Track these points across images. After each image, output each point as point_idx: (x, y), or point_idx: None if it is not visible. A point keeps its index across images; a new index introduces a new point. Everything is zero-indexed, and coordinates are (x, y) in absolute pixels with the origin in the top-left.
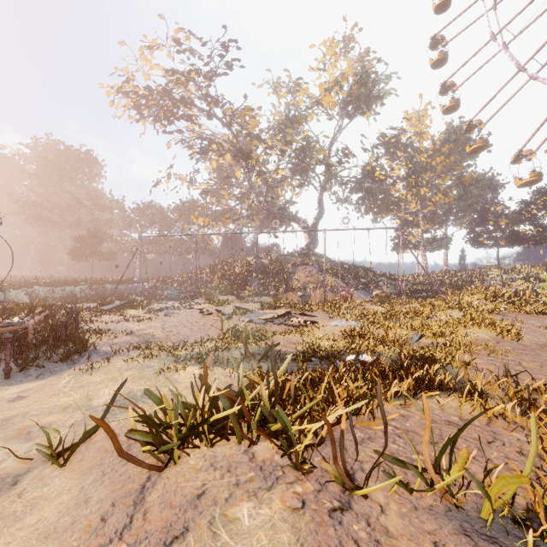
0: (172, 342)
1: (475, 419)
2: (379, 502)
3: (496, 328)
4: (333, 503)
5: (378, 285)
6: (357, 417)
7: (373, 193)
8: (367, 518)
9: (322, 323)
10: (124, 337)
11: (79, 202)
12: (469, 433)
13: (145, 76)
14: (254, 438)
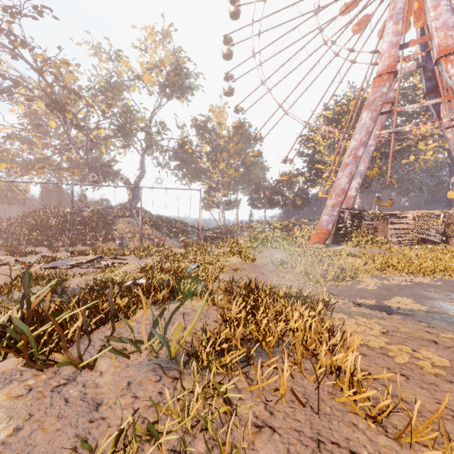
0: None
1: (183, 303)
2: (102, 370)
3: (243, 256)
4: (60, 382)
5: (188, 234)
6: (117, 323)
7: (186, 162)
8: (85, 383)
9: (129, 264)
10: None
11: None
12: (192, 317)
13: None
14: (1, 358)
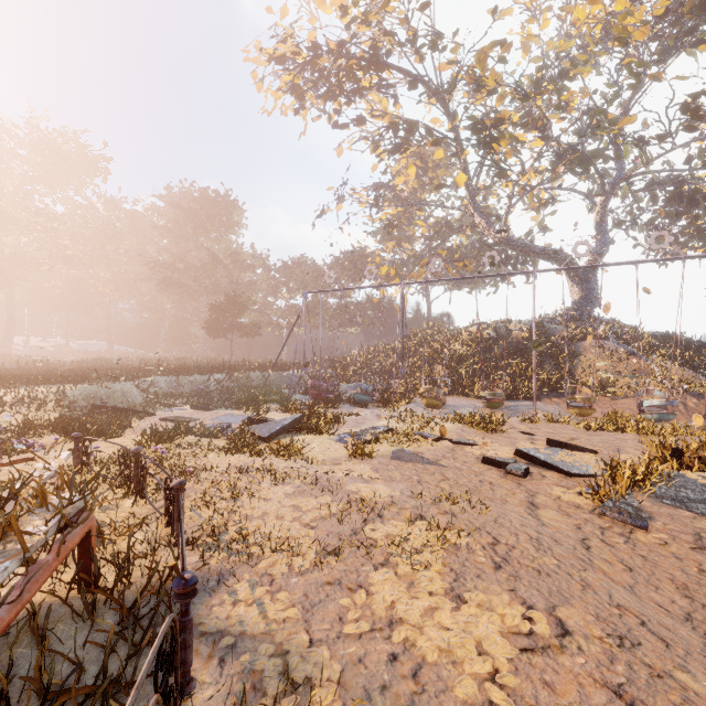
0: None
1: None
2: None
3: None
4: None
5: None
6: None
7: None
8: None
9: None
10: None
11: (215, 260)
12: None
13: (312, 21)
14: None
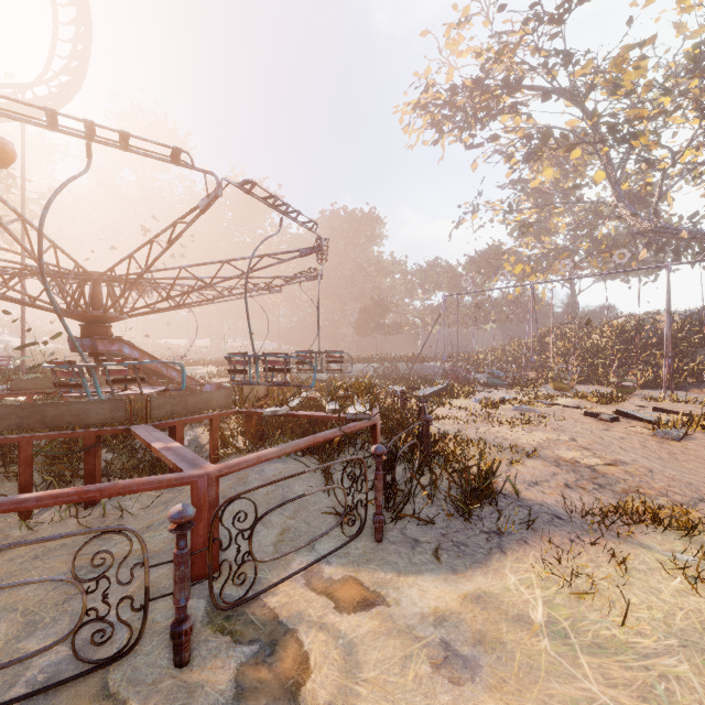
0: (676, 500)
1: None
2: None
3: None
4: None
5: None
6: None
7: None
8: None
9: None
10: (526, 461)
11: (362, 270)
12: None
13: (450, 71)
14: None
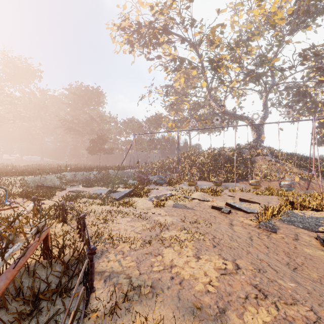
0: None
1: None
2: None
3: None
4: None
5: None
6: None
7: (311, 95)
8: None
9: None
10: None
11: (92, 119)
12: None
13: (137, 12)
14: None
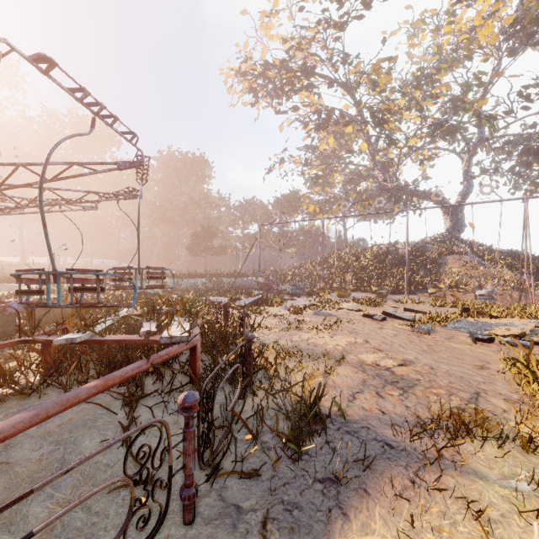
0: (463, 398)
1: None
2: None
3: None
4: None
5: None
6: None
7: None
8: None
9: None
10: (338, 369)
11: (194, 202)
12: None
13: (264, 49)
14: None
